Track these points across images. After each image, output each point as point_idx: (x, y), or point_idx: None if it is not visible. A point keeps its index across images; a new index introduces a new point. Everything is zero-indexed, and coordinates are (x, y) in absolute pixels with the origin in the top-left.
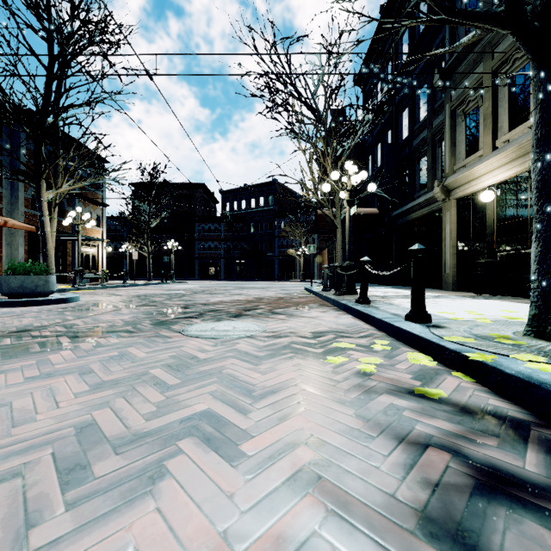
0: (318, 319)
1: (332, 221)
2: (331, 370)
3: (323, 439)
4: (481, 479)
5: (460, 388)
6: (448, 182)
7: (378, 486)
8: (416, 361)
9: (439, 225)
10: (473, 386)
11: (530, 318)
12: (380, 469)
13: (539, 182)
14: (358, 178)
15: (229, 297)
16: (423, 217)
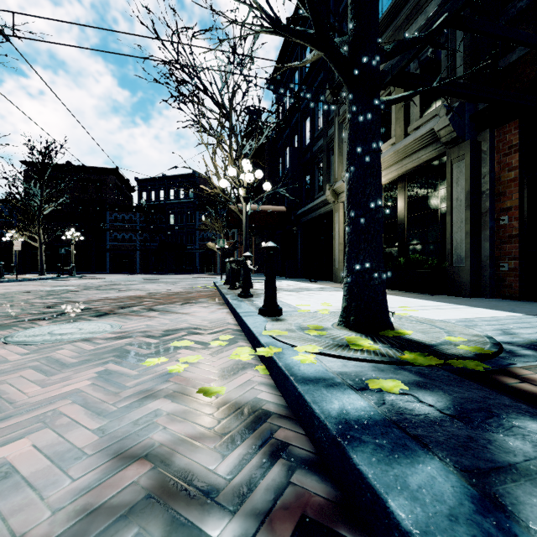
0: (190, 315)
1: (239, 217)
2: (136, 374)
3: (19, 469)
4: (156, 493)
5: (247, 383)
6: (336, 186)
7: (15, 527)
8: (236, 356)
9: (332, 225)
10: (263, 379)
11: (342, 309)
12: (48, 500)
13: (348, 190)
14: (251, 176)
15: (121, 293)
16: (321, 216)
